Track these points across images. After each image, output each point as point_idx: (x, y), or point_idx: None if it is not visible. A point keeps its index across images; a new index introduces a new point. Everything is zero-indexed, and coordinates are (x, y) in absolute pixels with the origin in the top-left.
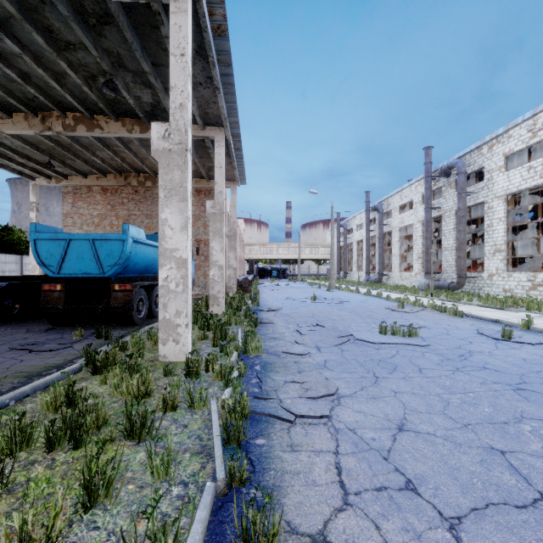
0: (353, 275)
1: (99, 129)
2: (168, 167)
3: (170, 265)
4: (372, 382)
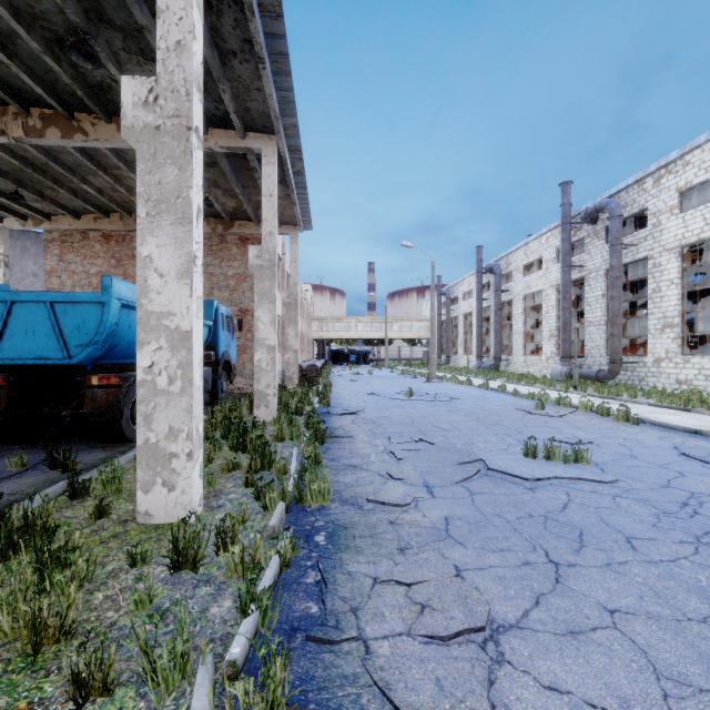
0: (459, 360)
1: (82, 134)
2: (154, 160)
3: (157, 342)
4: (552, 579)
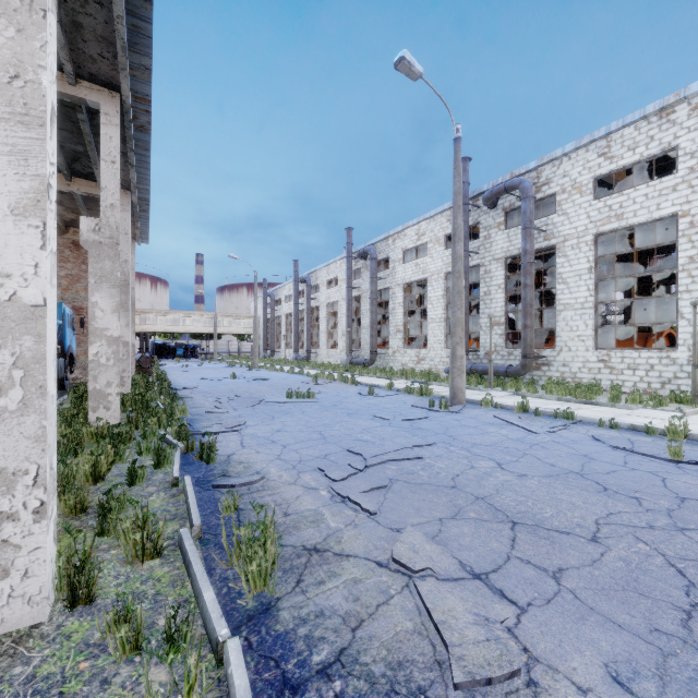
0: (281, 353)
1: None
2: (99, 257)
3: (100, 342)
4: (270, 419)
